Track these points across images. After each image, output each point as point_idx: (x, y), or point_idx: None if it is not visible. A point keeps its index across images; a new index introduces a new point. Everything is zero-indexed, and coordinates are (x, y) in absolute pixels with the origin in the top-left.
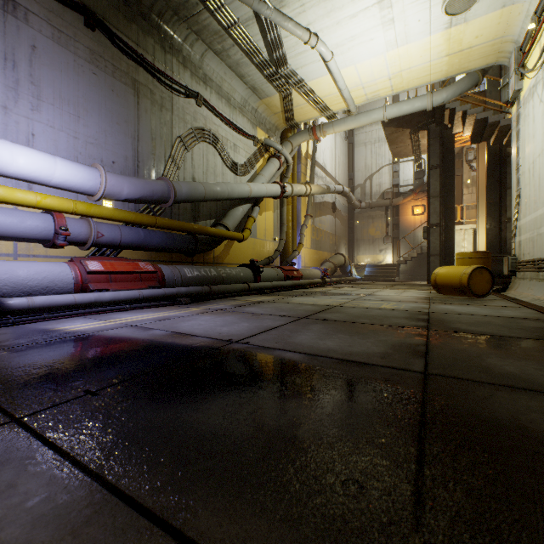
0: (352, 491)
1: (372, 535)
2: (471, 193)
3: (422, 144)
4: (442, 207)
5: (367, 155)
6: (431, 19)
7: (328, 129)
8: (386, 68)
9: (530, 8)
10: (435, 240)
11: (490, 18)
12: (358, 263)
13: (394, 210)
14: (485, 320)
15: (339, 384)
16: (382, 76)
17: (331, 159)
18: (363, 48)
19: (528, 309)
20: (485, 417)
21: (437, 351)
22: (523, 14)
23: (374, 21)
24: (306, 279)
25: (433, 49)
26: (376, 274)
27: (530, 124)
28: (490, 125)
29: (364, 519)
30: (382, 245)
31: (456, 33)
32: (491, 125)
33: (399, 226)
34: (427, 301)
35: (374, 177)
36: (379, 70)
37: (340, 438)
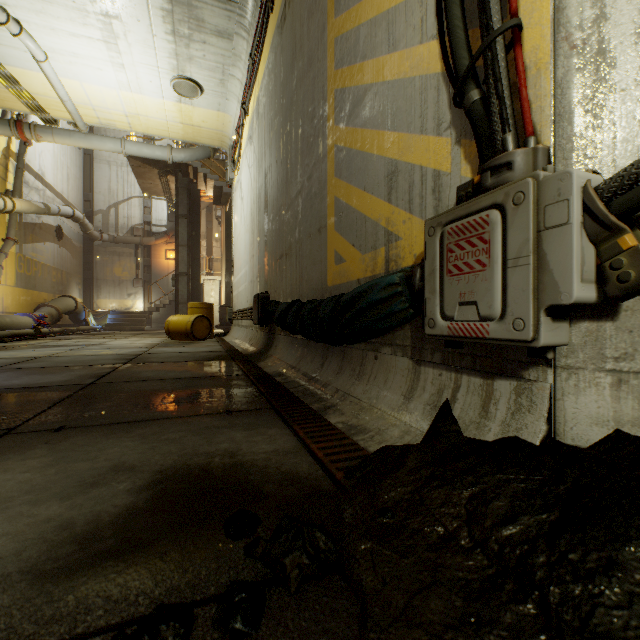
0: (2, 419)
1: (7, 423)
2: (220, 247)
3: (174, 189)
4: (190, 257)
5: (112, 177)
6: (163, 87)
7: (45, 135)
8: (121, 104)
9: (236, 123)
10: (184, 288)
11: (211, 113)
12: (98, 309)
13: (147, 250)
14: (179, 354)
15: (14, 397)
16: (117, 109)
17: (54, 167)
18: (91, 72)
19: (219, 346)
20: (106, 391)
21: (114, 374)
22: (232, 123)
23: (102, 55)
24: (5, 329)
25: (169, 112)
26: (123, 322)
27: (237, 209)
28: (225, 194)
29: (5, 422)
30: (131, 288)
31: (187, 110)
32: (226, 194)
33: (152, 269)
34: (153, 346)
35: (121, 206)
36: (113, 102)
37: (2, 411)
